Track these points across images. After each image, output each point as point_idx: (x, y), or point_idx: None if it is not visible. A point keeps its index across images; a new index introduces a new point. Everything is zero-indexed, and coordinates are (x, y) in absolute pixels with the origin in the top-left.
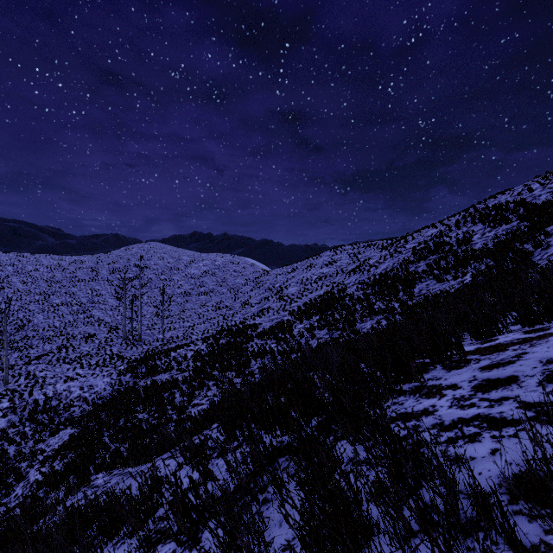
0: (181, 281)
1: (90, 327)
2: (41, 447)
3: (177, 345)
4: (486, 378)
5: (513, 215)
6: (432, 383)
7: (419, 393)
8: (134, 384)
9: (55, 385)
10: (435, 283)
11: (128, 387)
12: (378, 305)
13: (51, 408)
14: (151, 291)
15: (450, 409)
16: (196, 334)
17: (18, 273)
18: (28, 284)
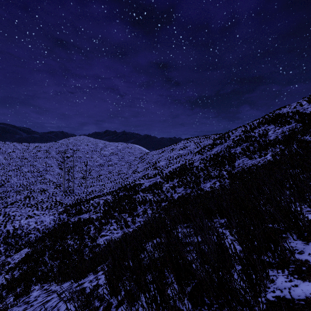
0: (98, 158)
1: (44, 185)
2: (7, 261)
3: (95, 195)
4: None
5: (292, 119)
6: (296, 256)
7: (287, 269)
8: (67, 220)
9: (20, 221)
10: (247, 160)
11: (64, 222)
12: (213, 173)
13: (17, 235)
14: (80, 164)
15: None
16: (106, 189)
17: (3, 153)
18: (8, 160)
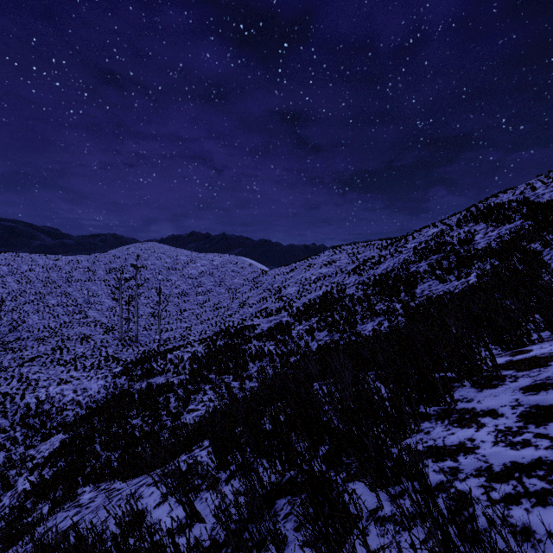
0: (179, 281)
1: (85, 328)
2: (30, 453)
3: (174, 346)
4: (533, 403)
5: (516, 214)
6: (462, 405)
7: (448, 419)
8: (129, 387)
9: (48, 388)
10: (437, 284)
11: (123, 390)
12: (379, 306)
13: (43, 412)
14: (148, 291)
15: (496, 446)
16: (193, 335)
17: (13, 273)
18: (23, 284)
